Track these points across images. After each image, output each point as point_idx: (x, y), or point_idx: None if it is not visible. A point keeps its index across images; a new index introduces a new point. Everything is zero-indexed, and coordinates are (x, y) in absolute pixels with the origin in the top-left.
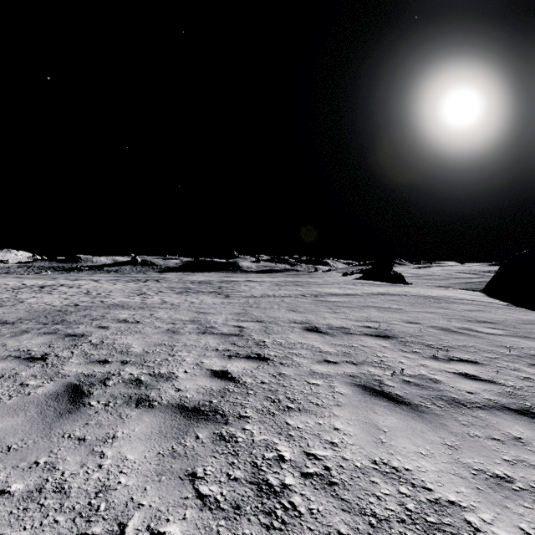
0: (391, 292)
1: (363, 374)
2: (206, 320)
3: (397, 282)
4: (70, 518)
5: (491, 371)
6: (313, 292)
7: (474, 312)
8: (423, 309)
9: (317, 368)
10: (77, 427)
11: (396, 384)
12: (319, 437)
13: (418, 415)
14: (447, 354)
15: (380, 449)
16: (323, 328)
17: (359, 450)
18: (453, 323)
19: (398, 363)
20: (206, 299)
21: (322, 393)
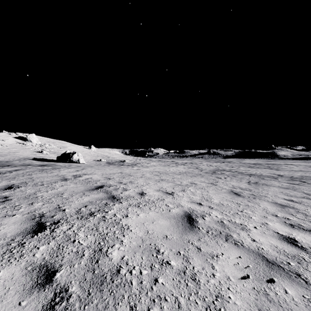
0: None
1: None
2: (275, 174)
3: None
4: (277, 181)
5: None
6: None
7: None
8: None
9: None
10: (268, 179)
11: None
12: None
13: None
14: None
15: None
16: None
17: None
18: None
19: None
20: (267, 170)
21: None
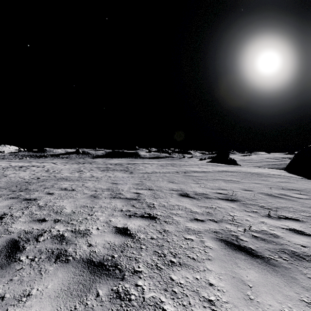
0: (230, 170)
1: (223, 231)
2: (117, 188)
3: (232, 164)
4: None
5: (310, 227)
6: (183, 170)
7: (284, 183)
8: (252, 181)
9: (190, 225)
10: (2, 284)
11: (248, 239)
12: (198, 294)
13: (272, 269)
14: (276, 213)
15: (251, 307)
16: (191, 194)
17: (233, 309)
18: (273, 191)
19: (245, 220)
20: (118, 174)
21: (196, 247)
